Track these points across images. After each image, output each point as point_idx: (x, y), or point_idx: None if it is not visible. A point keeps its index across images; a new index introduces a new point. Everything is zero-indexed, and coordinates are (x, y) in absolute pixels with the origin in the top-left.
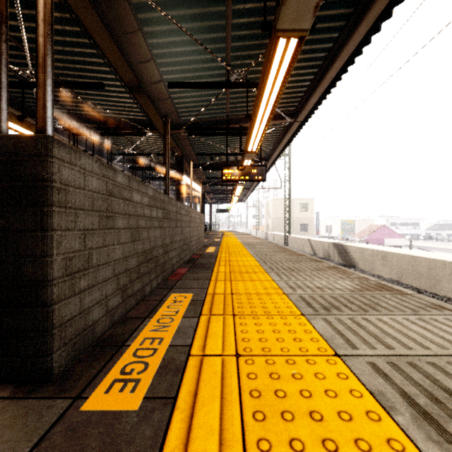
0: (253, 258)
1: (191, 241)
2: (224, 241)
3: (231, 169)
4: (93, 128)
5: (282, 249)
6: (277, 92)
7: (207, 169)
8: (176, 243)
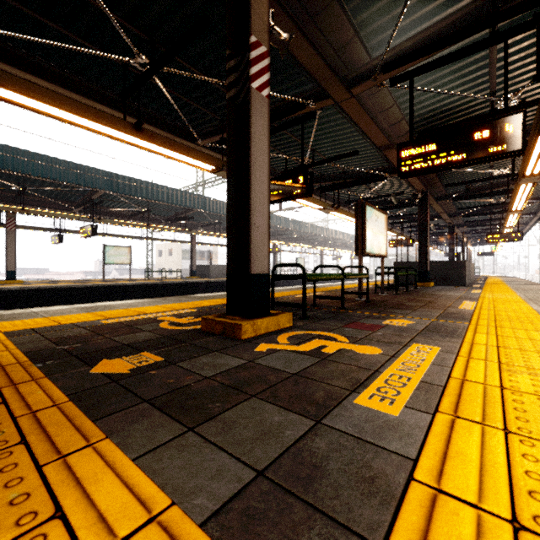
0: (504, 284)
1: (471, 276)
2: (488, 280)
3: (493, 236)
4: (405, 221)
5: (530, 283)
6: (516, 216)
7: (471, 227)
8: (469, 275)
